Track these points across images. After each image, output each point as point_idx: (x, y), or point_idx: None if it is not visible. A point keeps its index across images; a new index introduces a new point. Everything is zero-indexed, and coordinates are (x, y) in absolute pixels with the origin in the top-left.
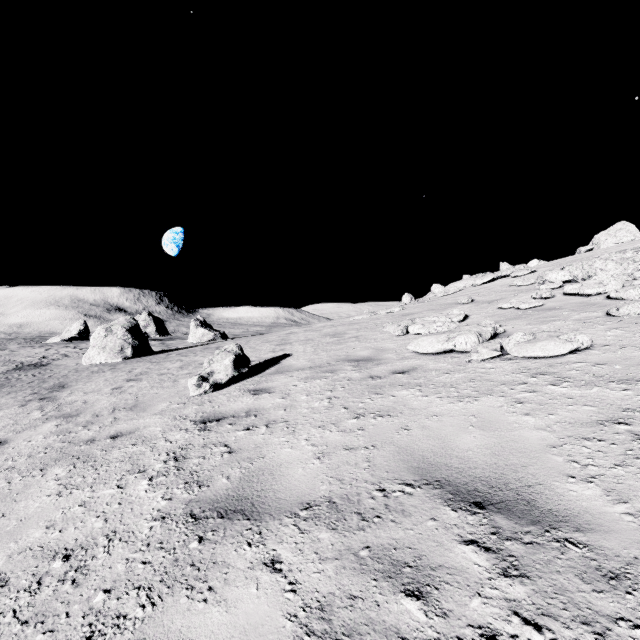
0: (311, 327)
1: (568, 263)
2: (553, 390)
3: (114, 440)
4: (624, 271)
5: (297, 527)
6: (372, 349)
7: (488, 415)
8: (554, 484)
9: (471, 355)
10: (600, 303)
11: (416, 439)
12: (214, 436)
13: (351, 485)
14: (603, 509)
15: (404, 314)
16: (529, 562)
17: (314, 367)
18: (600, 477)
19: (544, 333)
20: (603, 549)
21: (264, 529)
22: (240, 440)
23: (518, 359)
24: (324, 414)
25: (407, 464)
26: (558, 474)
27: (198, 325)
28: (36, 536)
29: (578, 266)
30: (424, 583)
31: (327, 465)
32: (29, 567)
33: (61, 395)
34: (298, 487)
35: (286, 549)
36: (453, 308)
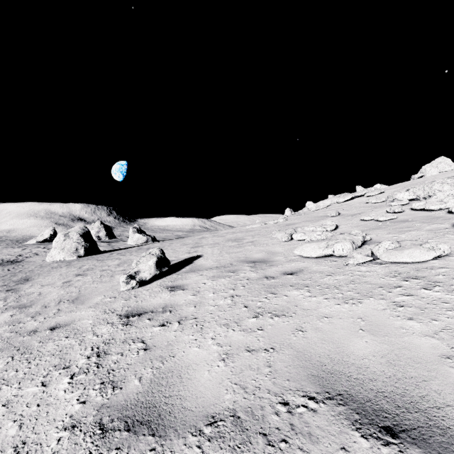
0: (218, 233)
1: (411, 186)
2: (428, 294)
3: (52, 332)
4: None
5: (201, 450)
6: (265, 252)
7: (374, 318)
8: None
9: (348, 260)
10: (444, 216)
11: (312, 342)
12: (134, 331)
13: (254, 395)
14: None
15: (287, 224)
16: None
17: (220, 267)
18: None
19: (407, 242)
20: None
21: (168, 450)
22: (155, 336)
23: (388, 263)
24: (228, 312)
25: (307, 371)
26: None
27: (135, 231)
28: None
29: (420, 188)
30: None
31: (231, 369)
32: None
33: (23, 287)
34: (203, 395)
35: None
36: (325, 220)
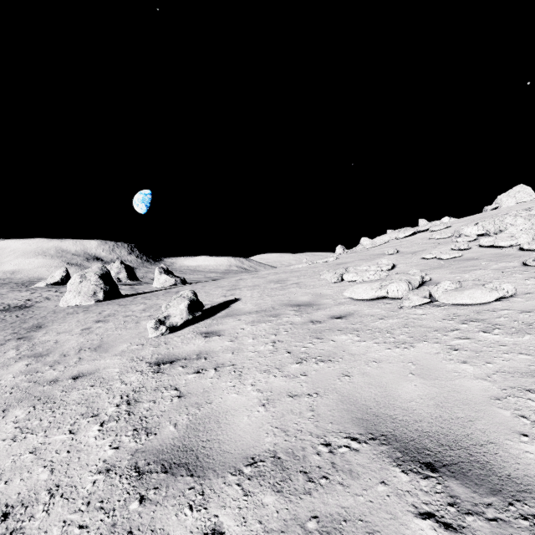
0: (258, 274)
1: (480, 219)
2: (486, 337)
3: (75, 381)
4: (532, 226)
5: (241, 487)
6: (311, 295)
7: (426, 362)
8: (507, 443)
9: (403, 302)
10: (514, 254)
11: (358, 387)
12: (166, 379)
13: (296, 437)
14: None
15: (338, 263)
16: None
17: (260, 311)
18: None
19: (469, 282)
20: None
21: (207, 488)
22: (190, 384)
23: (447, 306)
24: (269, 358)
25: (351, 415)
26: (509, 431)
27: (161, 272)
28: None
29: (490, 222)
30: None
31: (272, 413)
32: None
33: (37, 335)
34: (243, 438)
35: (229, 516)
36: (381, 258)
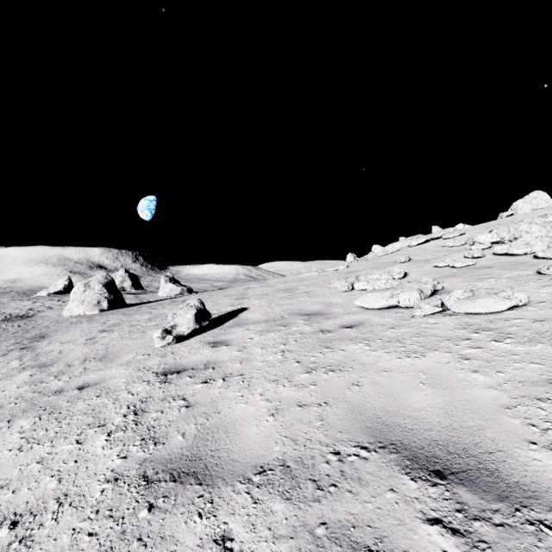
0: (266, 283)
1: (495, 226)
2: (497, 346)
3: (80, 391)
4: (547, 233)
5: (250, 495)
6: (321, 304)
7: (437, 371)
8: (516, 451)
9: (414, 311)
10: (529, 262)
11: (368, 396)
12: (173, 389)
13: (305, 446)
14: None
15: (349, 271)
16: (504, 551)
17: (269, 320)
18: None
19: (482, 290)
20: None
21: (216, 497)
22: (197, 393)
23: (459, 315)
24: (278, 368)
25: (360, 424)
26: (518, 439)
27: (167, 281)
28: None
29: (505, 229)
30: None
31: (281, 423)
32: None
33: (40, 345)
34: (252, 447)
35: (238, 523)
36: (393, 266)
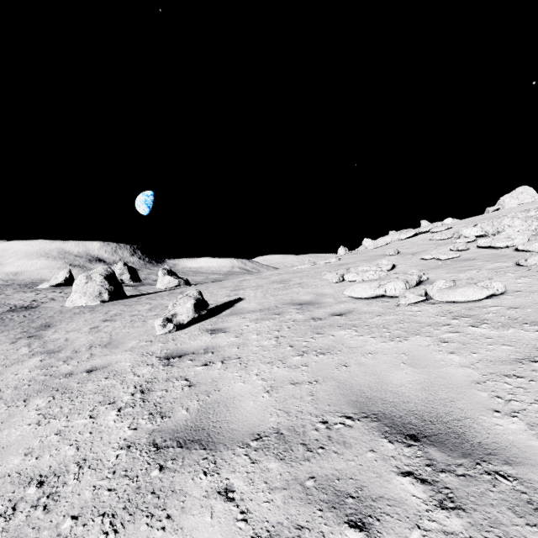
0: (261, 275)
1: (480, 220)
2: (474, 331)
3: (89, 374)
4: (529, 227)
5: (248, 457)
6: (313, 294)
7: (417, 353)
8: (481, 418)
9: (400, 300)
10: (509, 255)
11: (354, 375)
12: (176, 371)
13: (297, 417)
14: (528, 443)
15: (340, 264)
16: (463, 494)
17: (263, 310)
18: (523, 412)
19: (463, 280)
20: (532, 482)
21: (218, 458)
22: (199, 375)
23: (441, 303)
24: (272, 351)
25: (347, 398)
26: (484, 409)
27: (165, 273)
28: (15, 463)
29: (489, 223)
30: (366, 514)
31: (275, 398)
32: (6, 493)
33: (46, 333)
34: (249, 419)
35: (238, 478)
36: (382, 259)
